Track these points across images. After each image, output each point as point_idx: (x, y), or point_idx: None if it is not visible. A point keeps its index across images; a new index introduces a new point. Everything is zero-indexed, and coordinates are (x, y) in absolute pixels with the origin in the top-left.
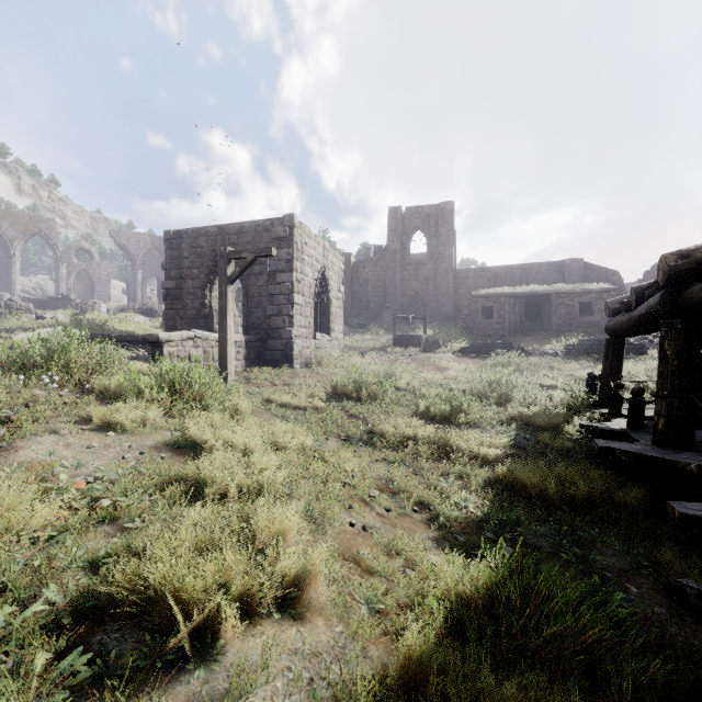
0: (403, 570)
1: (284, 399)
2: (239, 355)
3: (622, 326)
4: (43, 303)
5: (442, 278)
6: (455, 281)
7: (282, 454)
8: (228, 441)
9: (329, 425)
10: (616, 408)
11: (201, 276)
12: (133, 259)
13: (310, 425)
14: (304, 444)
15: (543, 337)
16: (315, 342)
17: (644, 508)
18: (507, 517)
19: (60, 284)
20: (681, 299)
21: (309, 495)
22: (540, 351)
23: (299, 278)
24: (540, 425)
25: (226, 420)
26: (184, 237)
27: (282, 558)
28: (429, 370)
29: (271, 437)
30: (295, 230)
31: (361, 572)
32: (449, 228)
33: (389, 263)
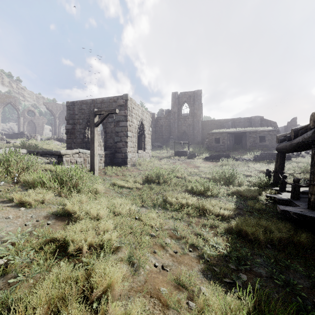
0: (187, 302)
1: (122, 184)
2: (101, 161)
3: (286, 147)
4: (11, 135)
5: (196, 124)
6: (202, 126)
7: (118, 218)
8: (88, 212)
9: (144, 197)
10: (283, 187)
11: (83, 123)
12: (54, 115)
13: (134, 198)
14: (130, 211)
15: (243, 152)
16: (138, 154)
17: (310, 245)
18: (241, 254)
19: (20, 127)
20: None
21: (131, 248)
22: (242, 158)
23: (130, 124)
24: (247, 196)
25: (88, 198)
26: (76, 104)
27: (110, 307)
28: (191, 167)
29: (112, 207)
30: (128, 101)
31: (161, 306)
32: (199, 102)
33: (172, 118)
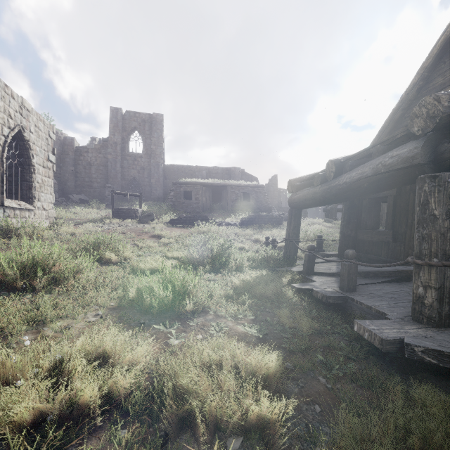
0: None
1: None
2: None
3: (315, 196)
4: None
5: (155, 169)
6: (164, 173)
7: None
8: None
9: None
10: (311, 267)
11: None
12: None
13: None
14: None
15: (224, 213)
16: (4, 210)
17: None
18: None
19: None
20: (449, 149)
21: None
22: (225, 222)
23: None
24: (267, 295)
25: None
26: None
27: None
28: (144, 238)
29: None
30: None
31: None
32: (159, 133)
33: (111, 152)
